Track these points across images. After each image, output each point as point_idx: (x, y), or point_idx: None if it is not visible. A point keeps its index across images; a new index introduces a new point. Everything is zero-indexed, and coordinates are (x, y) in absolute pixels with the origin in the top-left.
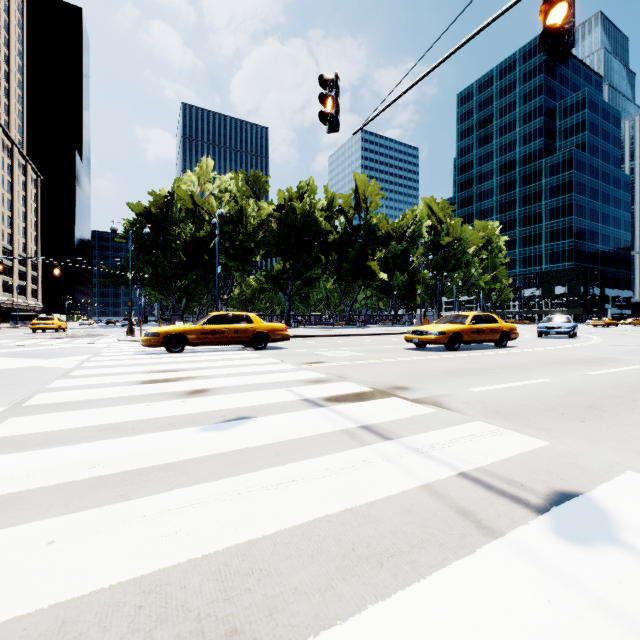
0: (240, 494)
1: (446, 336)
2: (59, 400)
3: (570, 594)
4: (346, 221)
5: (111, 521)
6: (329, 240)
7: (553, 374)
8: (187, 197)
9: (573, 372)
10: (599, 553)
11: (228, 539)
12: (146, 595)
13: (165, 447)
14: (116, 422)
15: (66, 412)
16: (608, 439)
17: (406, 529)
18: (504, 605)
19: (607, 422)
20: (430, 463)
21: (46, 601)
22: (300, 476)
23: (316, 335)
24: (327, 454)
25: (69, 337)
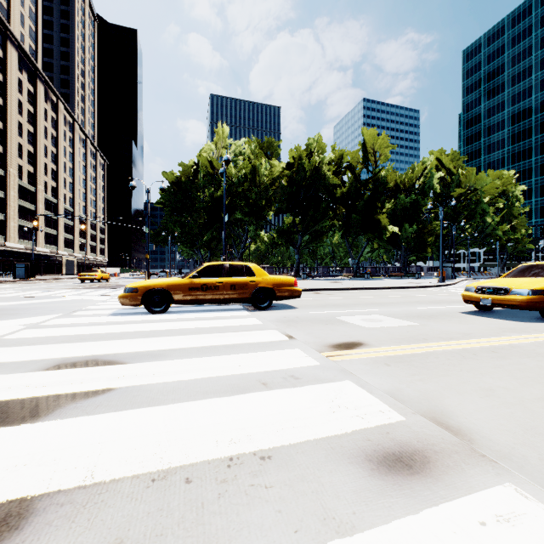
0: None
1: None
2: None
3: None
4: (353, 176)
5: None
6: (337, 195)
7: None
8: (207, 161)
9: None
10: None
11: None
12: None
13: None
14: None
15: None
16: None
17: None
18: None
19: None
20: None
21: None
22: None
23: (328, 288)
24: None
25: (97, 287)
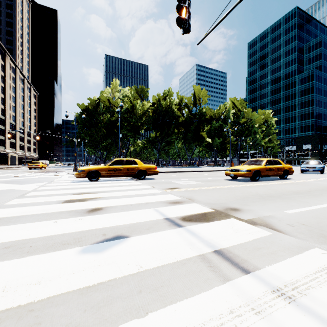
0: None
1: (251, 172)
2: (1, 216)
3: None
4: (188, 111)
5: None
6: (179, 121)
7: None
8: (106, 100)
9: None
10: None
11: None
12: None
13: (39, 275)
14: (22, 239)
15: None
16: None
17: None
18: None
19: None
20: (310, 322)
21: None
22: None
23: (173, 171)
24: (189, 294)
25: (45, 172)
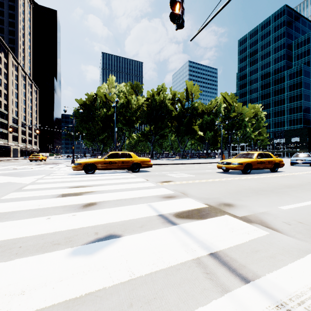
0: None
1: (242, 165)
2: None
3: None
4: (181, 105)
5: None
6: (173, 115)
7: None
8: (102, 95)
9: None
10: None
11: None
12: None
13: (25, 283)
14: (13, 238)
15: None
16: None
17: None
18: None
19: None
20: None
21: None
22: None
23: (166, 163)
24: (184, 309)
25: (44, 164)
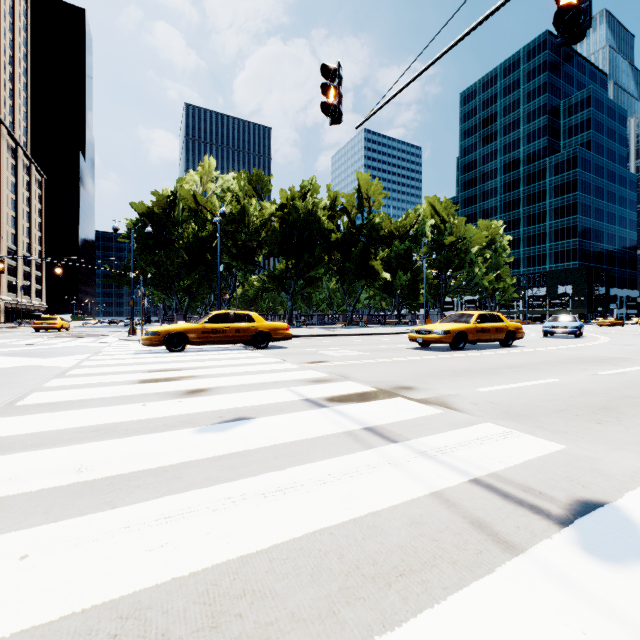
0: (234, 502)
1: (451, 335)
2: (53, 400)
3: (607, 624)
4: (349, 220)
5: (92, 532)
6: (332, 239)
7: (562, 374)
8: (189, 197)
9: (583, 372)
10: (635, 573)
11: (219, 554)
12: (123, 621)
13: (158, 450)
14: (109, 423)
15: (59, 412)
16: (628, 442)
17: (416, 543)
18: (532, 638)
19: (625, 424)
20: (439, 468)
21: (9, 628)
22: (300, 482)
23: (318, 335)
24: (329, 458)
25: (71, 336)
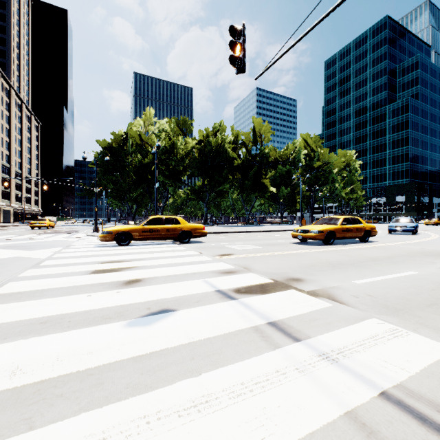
0: (149, 423)
1: (323, 234)
2: (21, 289)
3: None
4: (246, 151)
5: None
6: (235, 164)
7: (417, 267)
8: (136, 135)
9: (432, 265)
10: None
11: None
12: None
13: (89, 347)
14: (57, 314)
15: (21, 302)
16: None
17: None
18: None
19: None
20: (345, 376)
21: None
22: (214, 394)
23: (226, 232)
24: (240, 359)
25: (54, 233)
